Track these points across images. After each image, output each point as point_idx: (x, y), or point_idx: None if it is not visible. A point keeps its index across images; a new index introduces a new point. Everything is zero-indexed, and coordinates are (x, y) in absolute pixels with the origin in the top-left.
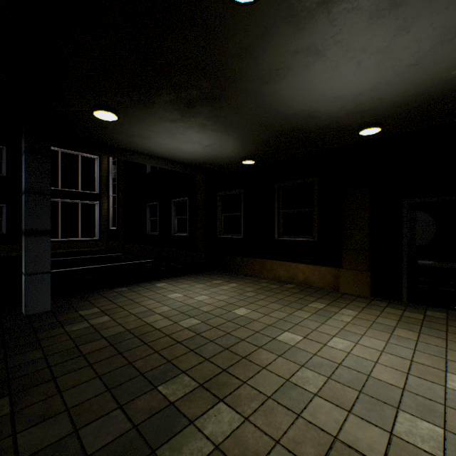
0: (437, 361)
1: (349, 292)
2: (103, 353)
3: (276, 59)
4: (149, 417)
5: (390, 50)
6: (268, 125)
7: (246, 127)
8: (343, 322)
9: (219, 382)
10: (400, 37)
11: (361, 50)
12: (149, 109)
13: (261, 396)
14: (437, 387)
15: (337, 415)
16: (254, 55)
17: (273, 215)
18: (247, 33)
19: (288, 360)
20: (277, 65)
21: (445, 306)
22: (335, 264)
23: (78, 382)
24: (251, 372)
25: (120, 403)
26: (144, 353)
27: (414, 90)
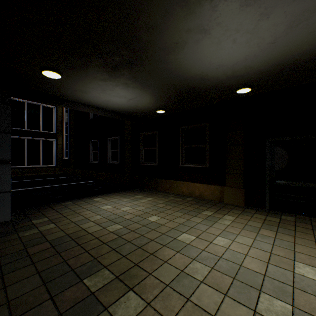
0: (288, 253)
1: (230, 203)
2: (45, 253)
3: (175, 35)
4: (73, 306)
5: (256, 31)
6: (173, 84)
7: (157, 85)
8: (225, 225)
9: (131, 275)
10: (262, 21)
11: (236, 31)
12: (85, 70)
13: (161, 284)
14: (288, 273)
15: (216, 298)
16: (159, 31)
17: (178, 149)
18: (152, 13)
19: (183, 255)
20: (176, 39)
21: (294, 212)
22: (221, 183)
23: (20, 278)
24: (155, 265)
25: (52, 295)
26: (77, 252)
27: (273, 61)
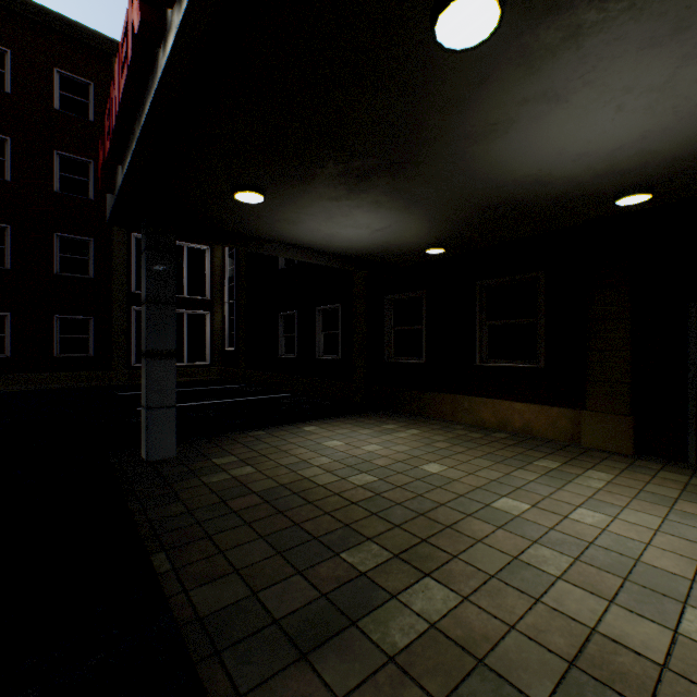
0: None
1: (597, 447)
2: (259, 510)
3: (495, 111)
4: (339, 587)
5: (670, 87)
6: (472, 197)
7: (438, 202)
8: (591, 488)
9: (420, 554)
10: (686, 68)
11: (624, 90)
12: (307, 185)
13: (480, 574)
14: None
15: (593, 604)
16: (464, 108)
17: (473, 329)
18: (458, 82)
19: (512, 534)
20: (495, 118)
21: None
22: (574, 404)
23: (238, 542)
24: (461, 545)
25: (298, 569)
26: (312, 513)
27: None
